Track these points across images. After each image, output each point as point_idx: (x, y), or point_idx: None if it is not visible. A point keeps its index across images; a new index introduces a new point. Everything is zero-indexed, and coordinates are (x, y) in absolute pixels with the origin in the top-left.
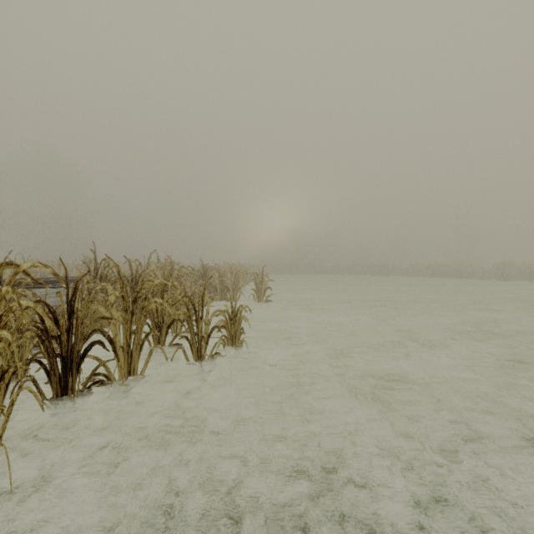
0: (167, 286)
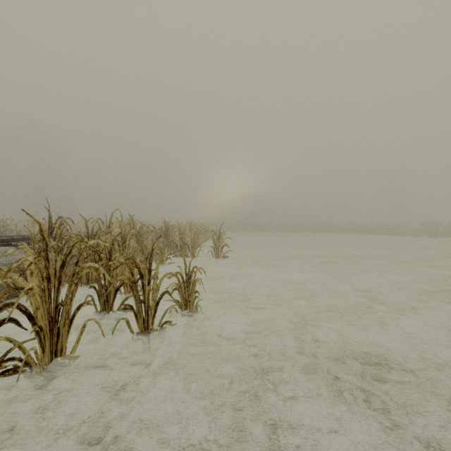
0: (124, 244)
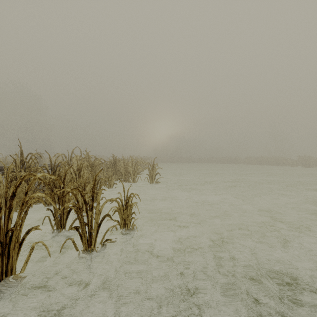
0: (80, 174)
